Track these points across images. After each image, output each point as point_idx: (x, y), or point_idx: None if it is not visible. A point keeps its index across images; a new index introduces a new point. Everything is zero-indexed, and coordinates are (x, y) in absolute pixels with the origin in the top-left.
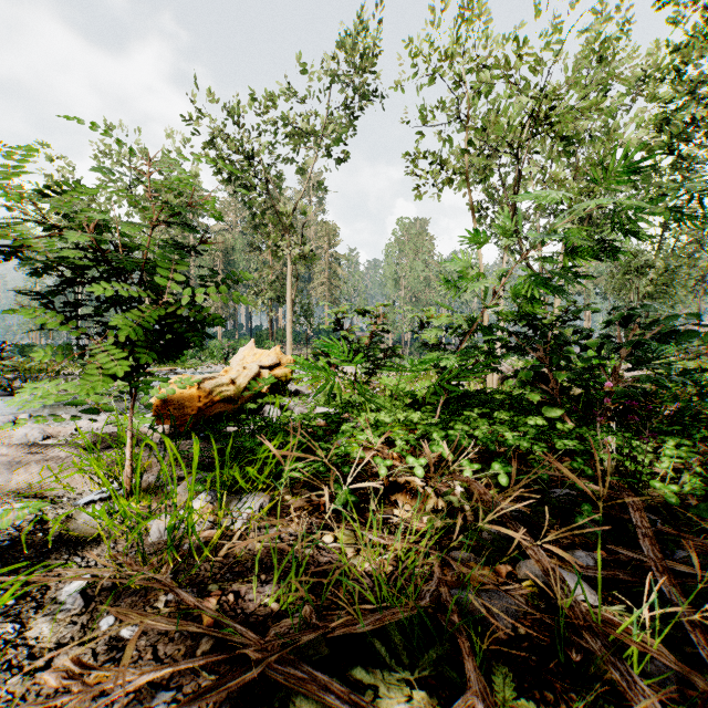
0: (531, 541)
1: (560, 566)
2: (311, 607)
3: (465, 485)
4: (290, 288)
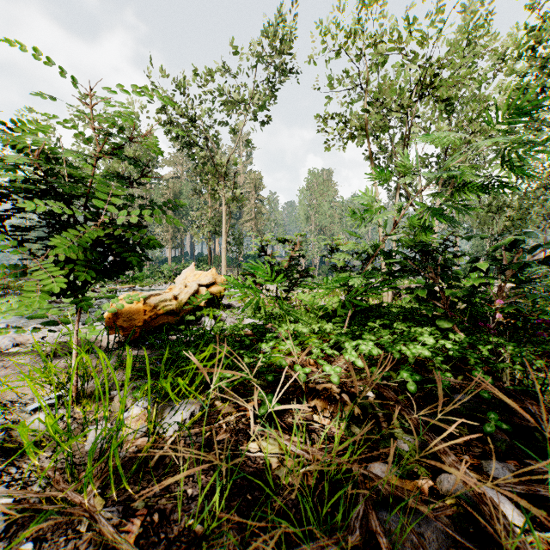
0: (453, 457)
1: (479, 481)
2: (235, 533)
3: (376, 391)
4: (224, 223)
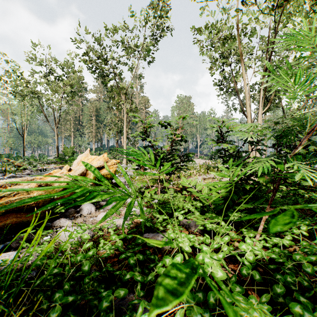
0: None
1: None
2: None
3: None
4: (125, 126)
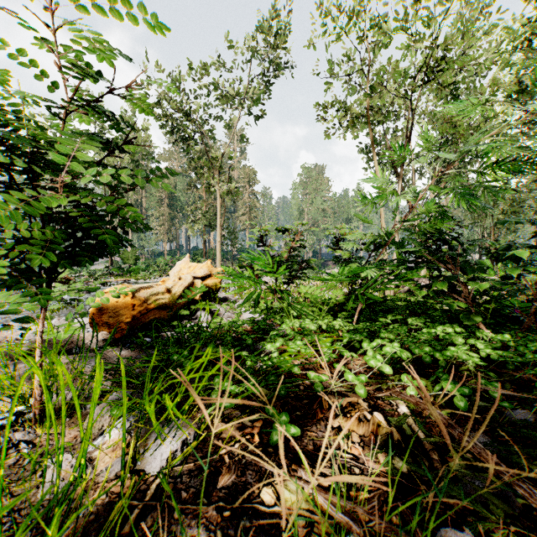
0: None
1: None
2: None
3: (412, 405)
4: (219, 216)
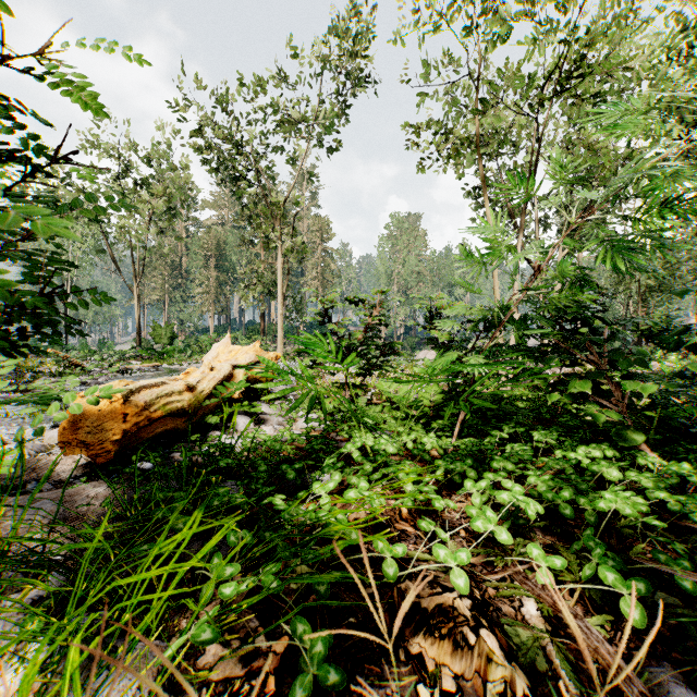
0: None
1: None
2: None
3: (546, 606)
4: (281, 281)
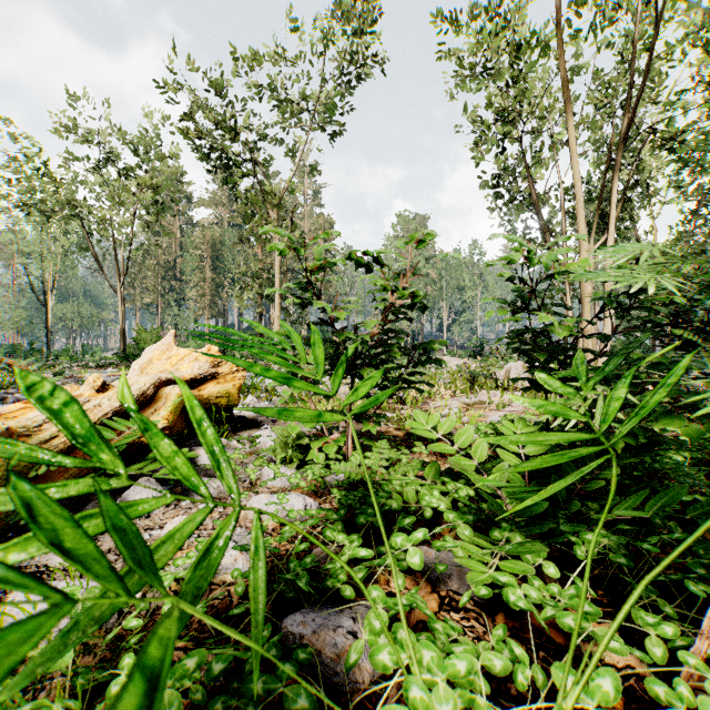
0: None
1: None
2: None
3: None
4: (278, 280)
